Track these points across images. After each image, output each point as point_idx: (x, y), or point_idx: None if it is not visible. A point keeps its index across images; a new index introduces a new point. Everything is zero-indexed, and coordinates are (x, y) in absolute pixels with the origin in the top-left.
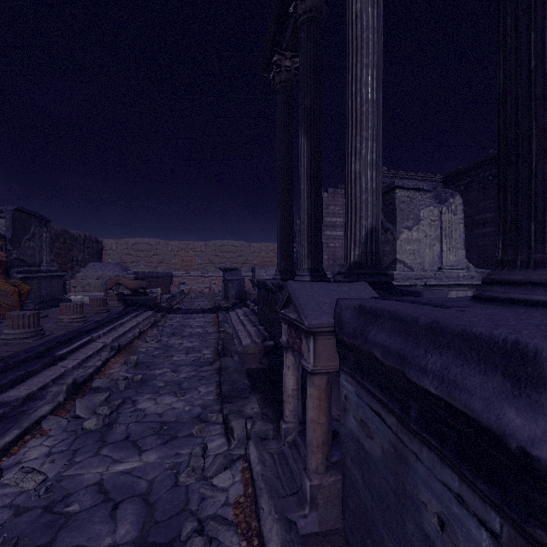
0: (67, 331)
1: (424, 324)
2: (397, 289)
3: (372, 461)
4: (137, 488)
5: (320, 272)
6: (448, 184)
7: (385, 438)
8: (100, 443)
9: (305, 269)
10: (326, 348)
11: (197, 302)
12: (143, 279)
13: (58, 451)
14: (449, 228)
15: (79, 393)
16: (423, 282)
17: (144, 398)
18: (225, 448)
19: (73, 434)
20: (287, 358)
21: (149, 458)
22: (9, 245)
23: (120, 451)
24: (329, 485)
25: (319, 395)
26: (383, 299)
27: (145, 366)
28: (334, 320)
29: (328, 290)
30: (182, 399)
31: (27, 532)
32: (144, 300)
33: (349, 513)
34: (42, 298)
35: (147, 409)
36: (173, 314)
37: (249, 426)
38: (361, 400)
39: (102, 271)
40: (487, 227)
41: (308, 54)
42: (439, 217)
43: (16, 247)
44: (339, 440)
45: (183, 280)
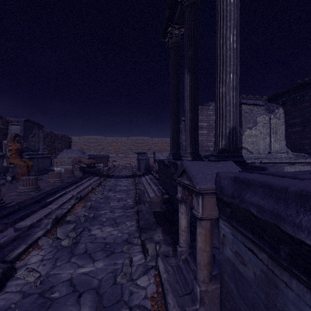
0: (52, 187)
1: (293, 192)
2: (250, 165)
3: (245, 280)
4: (92, 284)
5: (197, 154)
6: (271, 101)
7: (256, 267)
8: (70, 254)
9: (188, 153)
10: (210, 203)
11: (122, 171)
12: (93, 158)
13: (47, 258)
14: (275, 128)
15: (58, 224)
16: (259, 161)
17: (95, 228)
18: (143, 260)
19: (56, 248)
20: (181, 207)
21: (99, 265)
22: (22, 140)
23: (82, 260)
24: (212, 291)
25: (205, 233)
26: (249, 172)
27: (95, 208)
28: (215, 186)
29: (209, 166)
30: (116, 229)
31: (29, 309)
32: (94, 170)
33: (226, 310)
34: (39, 169)
35: (97, 234)
36: (110, 178)
37: (157, 248)
38: (236, 239)
39: (71, 154)
40: (296, 127)
41: (190, 24)
42: (269, 121)
43: (26, 141)
44: (215, 260)
45: (115, 159)
